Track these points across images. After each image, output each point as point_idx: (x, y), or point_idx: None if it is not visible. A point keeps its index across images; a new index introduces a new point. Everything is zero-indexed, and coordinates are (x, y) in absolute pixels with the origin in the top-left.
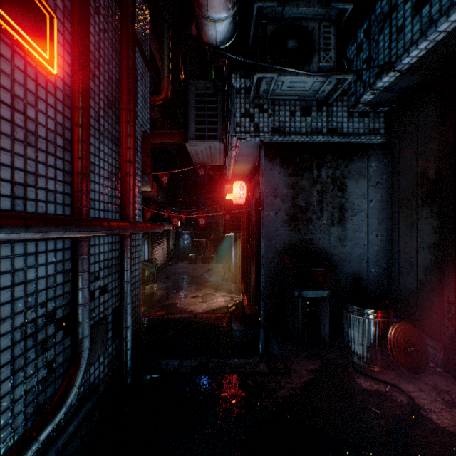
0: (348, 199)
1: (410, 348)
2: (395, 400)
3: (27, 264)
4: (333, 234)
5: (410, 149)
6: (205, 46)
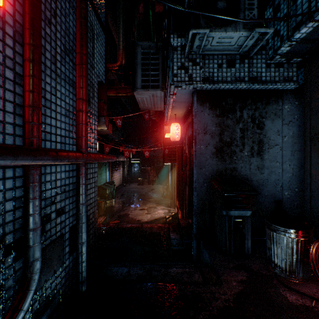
0: (265, 135)
1: None
2: None
3: None
4: (253, 164)
5: None
6: None
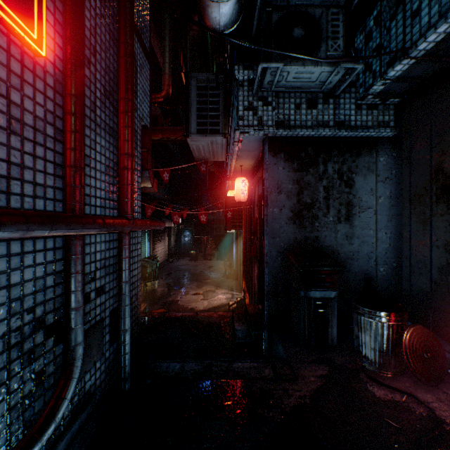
0: (355, 195)
1: (426, 354)
2: (413, 411)
3: (11, 266)
4: (340, 232)
5: (423, 142)
6: (208, 31)
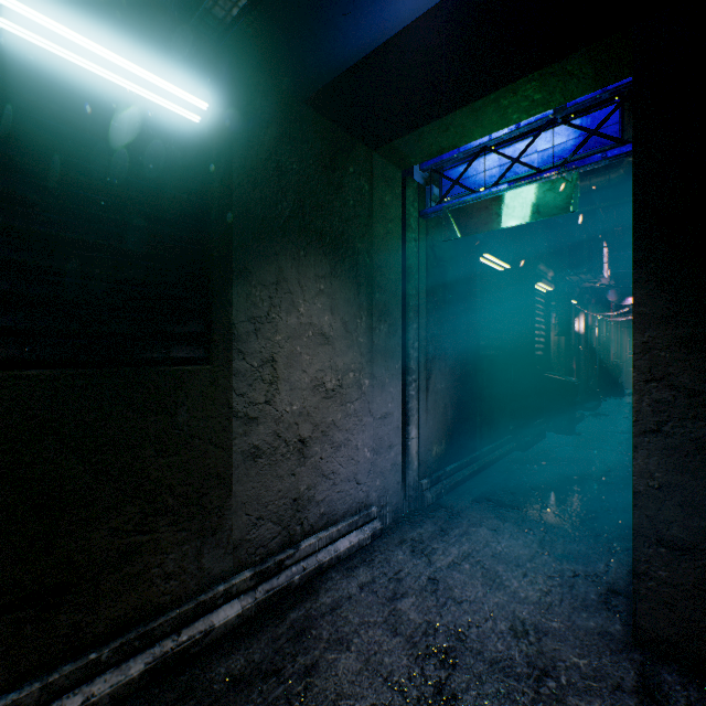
0: None
1: None
2: None
3: None
4: None
5: None
6: None
